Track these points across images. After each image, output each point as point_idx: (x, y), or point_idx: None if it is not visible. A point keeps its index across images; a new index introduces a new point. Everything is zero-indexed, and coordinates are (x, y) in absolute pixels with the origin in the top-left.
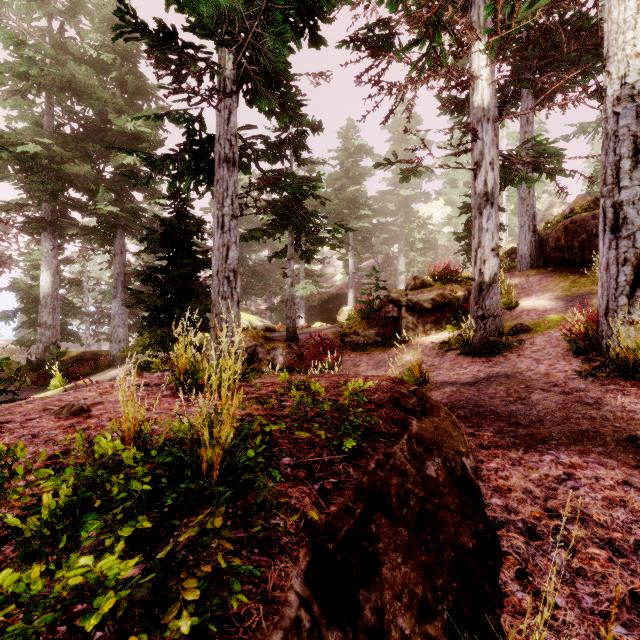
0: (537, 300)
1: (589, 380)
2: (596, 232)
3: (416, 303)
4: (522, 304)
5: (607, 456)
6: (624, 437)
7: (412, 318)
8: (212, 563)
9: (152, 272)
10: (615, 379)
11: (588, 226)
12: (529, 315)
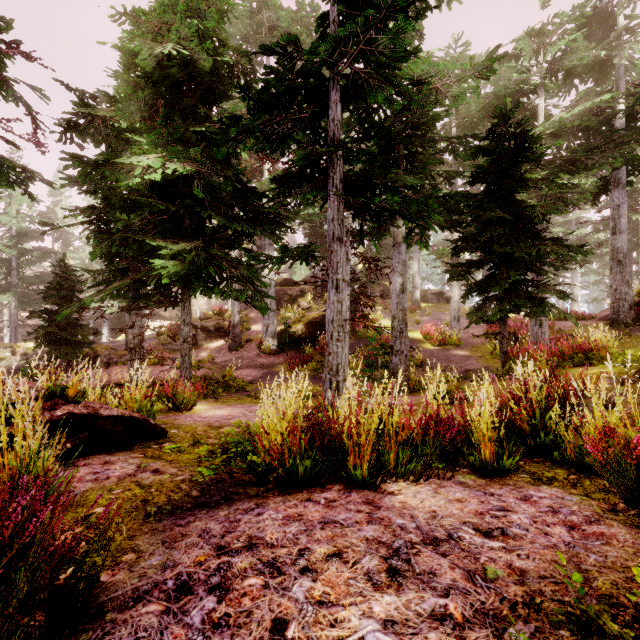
0: (258, 326)
1: (257, 356)
2: (282, 297)
3: (206, 327)
4: (253, 328)
5: (250, 368)
6: (255, 365)
7: (204, 335)
8: (202, 370)
9: (41, 312)
10: (263, 355)
11: (279, 294)
12: (254, 334)
